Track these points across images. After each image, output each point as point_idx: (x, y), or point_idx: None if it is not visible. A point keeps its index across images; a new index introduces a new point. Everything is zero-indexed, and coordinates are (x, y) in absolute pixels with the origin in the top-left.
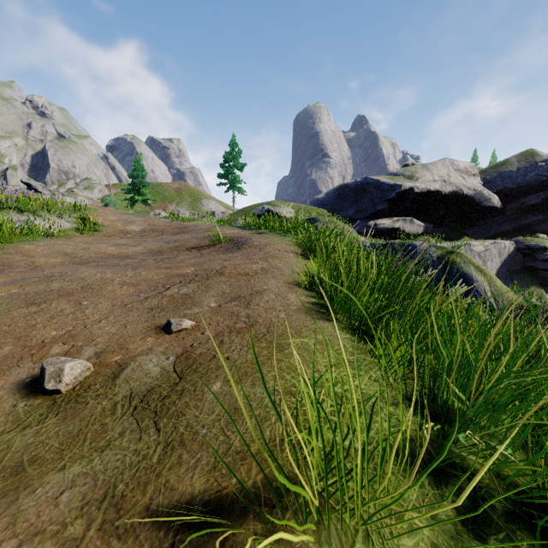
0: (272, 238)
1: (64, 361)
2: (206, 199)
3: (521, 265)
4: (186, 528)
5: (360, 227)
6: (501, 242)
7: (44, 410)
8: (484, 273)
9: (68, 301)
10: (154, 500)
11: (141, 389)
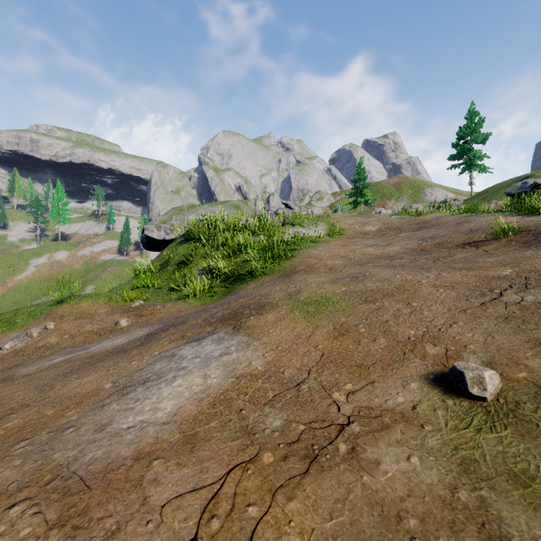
0: None
1: (478, 368)
2: (430, 188)
3: None
4: None
5: None
6: None
7: (482, 416)
8: None
9: (396, 301)
10: None
11: None
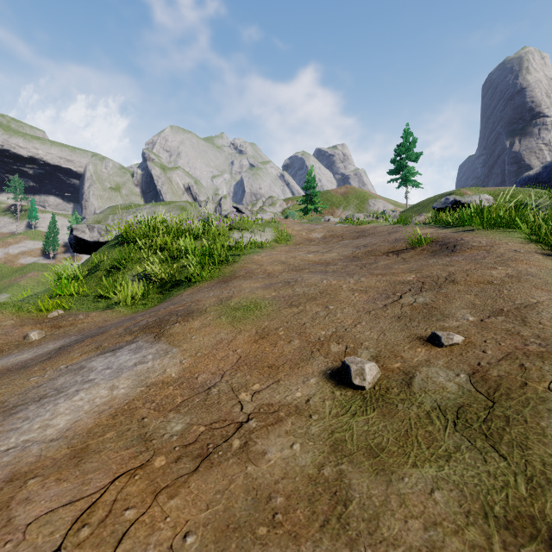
0: (493, 236)
1: (361, 362)
2: (373, 199)
3: None
4: None
5: None
6: None
7: (359, 402)
8: None
9: (316, 305)
10: None
11: (447, 403)
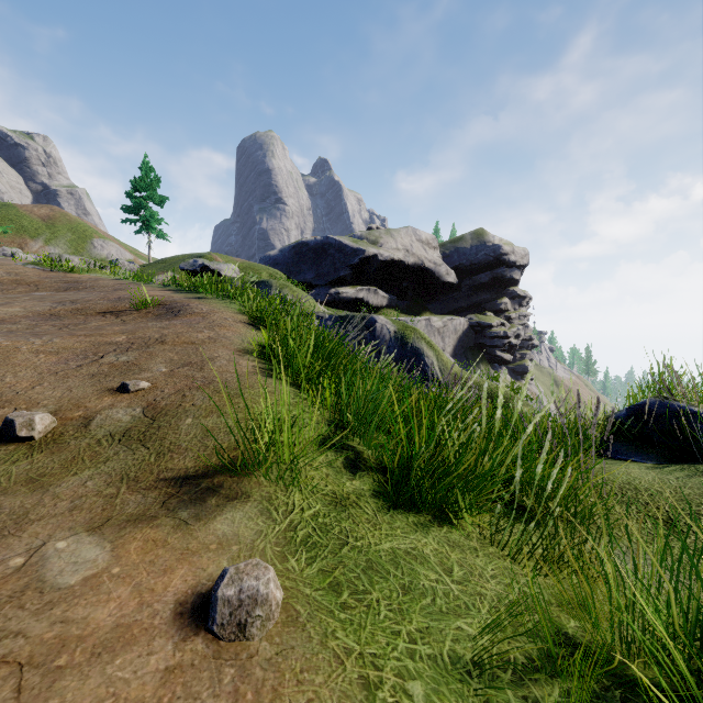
0: (216, 305)
1: (32, 414)
2: (101, 239)
3: (473, 342)
4: (187, 480)
5: (320, 295)
6: (457, 319)
7: (25, 451)
8: (433, 348)
9: None
10: (161, 475)
11: (119, 430)
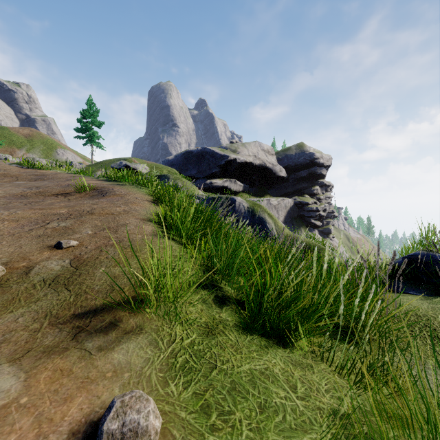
0: (131, 189)
1: None
2: (62, 149)
3: (297, 214)
4: (96, 316)
5: (200, 184)
6: (286, 199)
7: None
8: (272, 218)
9: None
10: (76, 312)
11: (50, 276)
